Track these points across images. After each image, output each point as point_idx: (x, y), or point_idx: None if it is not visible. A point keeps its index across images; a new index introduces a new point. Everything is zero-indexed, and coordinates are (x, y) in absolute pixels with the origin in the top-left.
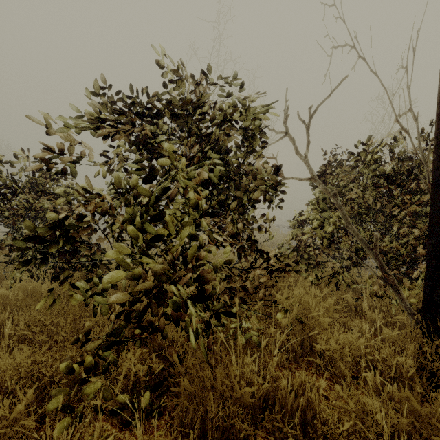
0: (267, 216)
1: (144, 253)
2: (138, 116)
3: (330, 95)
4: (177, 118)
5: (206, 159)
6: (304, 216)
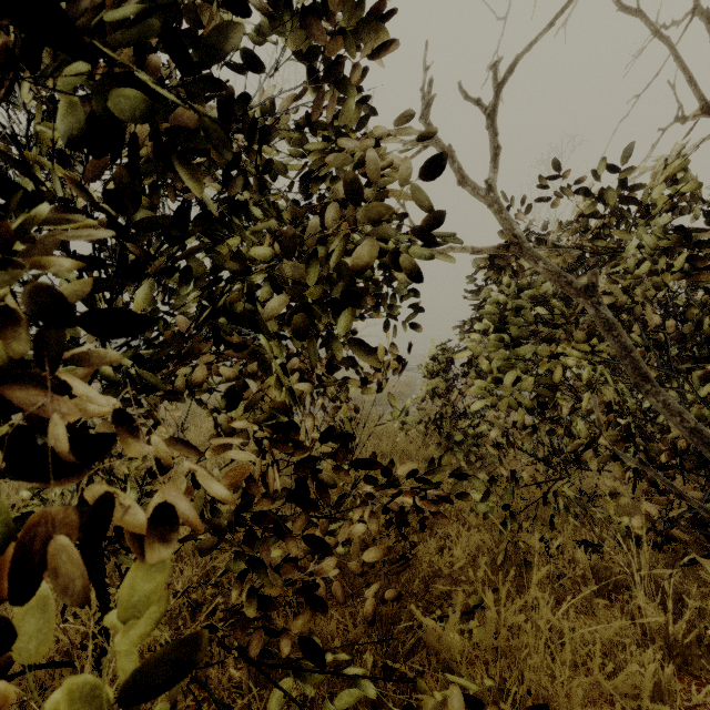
0: (381, 352)
1: None
2: None
3: (552, 25)
4: None
5: None
6: (470, 353)
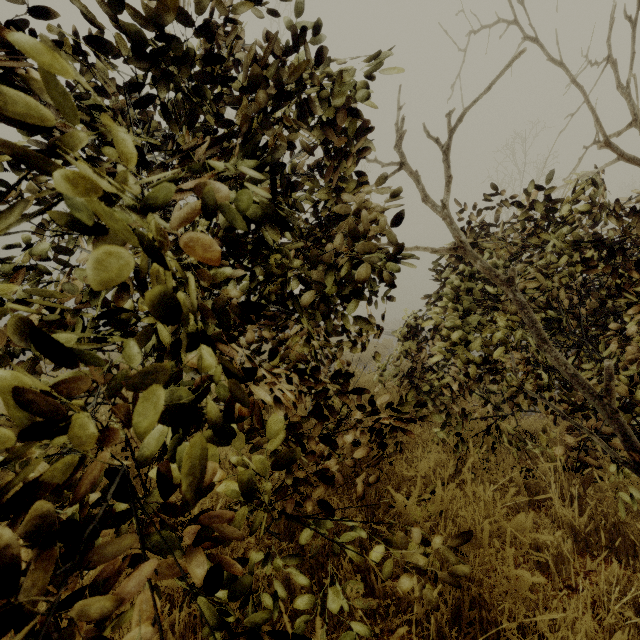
0: None
1: None
2: None
3: (490, 88)
4: (154, 67)
5: (236, 187)
6: (432, 322)
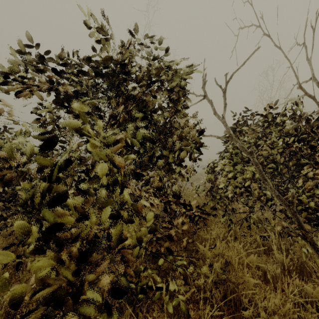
0: (188, 168)
1: (39, 251)
2: (59, 73)
3: (244, 64)
4: (102, 77)
5: (133, 119)
6: (219, 167)
